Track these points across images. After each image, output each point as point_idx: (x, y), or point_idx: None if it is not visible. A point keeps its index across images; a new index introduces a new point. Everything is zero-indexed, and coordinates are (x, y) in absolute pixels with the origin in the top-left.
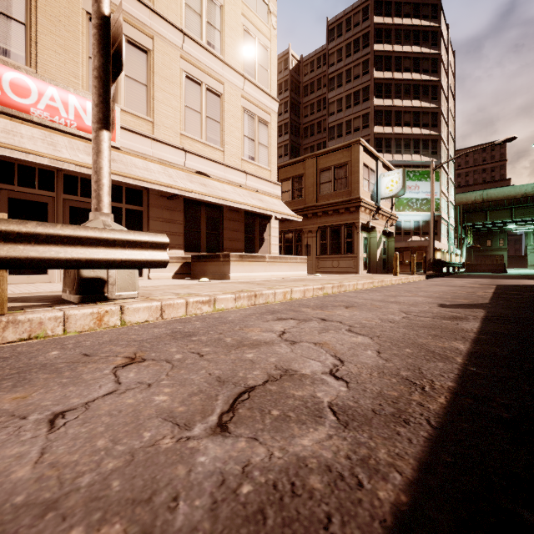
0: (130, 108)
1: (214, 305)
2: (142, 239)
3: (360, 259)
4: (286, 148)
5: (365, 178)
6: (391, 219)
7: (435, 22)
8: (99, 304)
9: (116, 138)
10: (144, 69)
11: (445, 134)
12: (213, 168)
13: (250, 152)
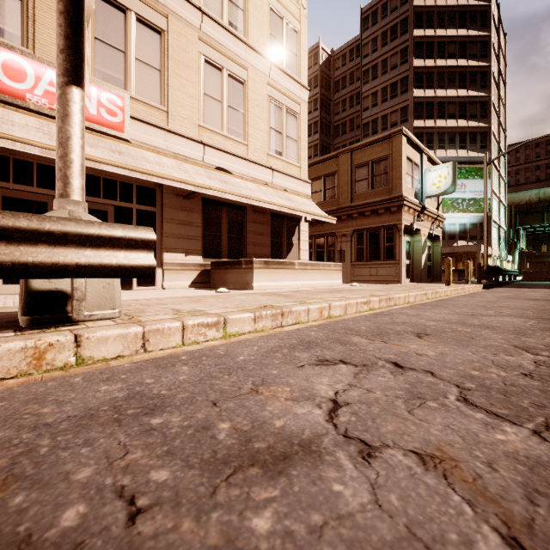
0: (141, 96)
1: (224, 329)
2: (111, 234)
3: (402, 266)
4: (316, 148)
5: (409, 174)
6: (438, 221)
7: (485, 0)
8: (51, 330)
9: (125, 128)
10: (158, 52)
11: (495, 126)
12: (235, 164)
13: (277, 146)
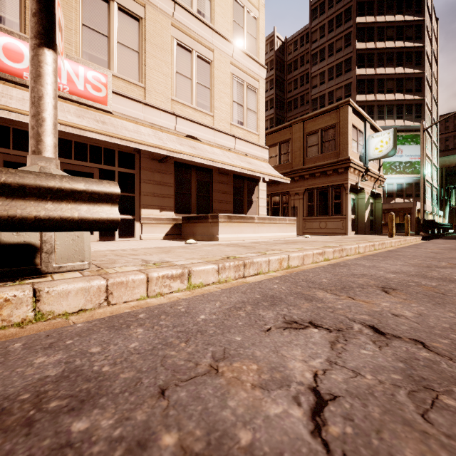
0: (122, 74)
1: (188, 280)
2: (73, 187)
3: (348, 220)
4: (272, 121)
5: (354, 140)
6: (380, 181)
7: None
8: (14, 283)
9: (108, 102)
10: (136, 36)
11: (428, 99)
12: (203, 133)
13: (239, 117)
